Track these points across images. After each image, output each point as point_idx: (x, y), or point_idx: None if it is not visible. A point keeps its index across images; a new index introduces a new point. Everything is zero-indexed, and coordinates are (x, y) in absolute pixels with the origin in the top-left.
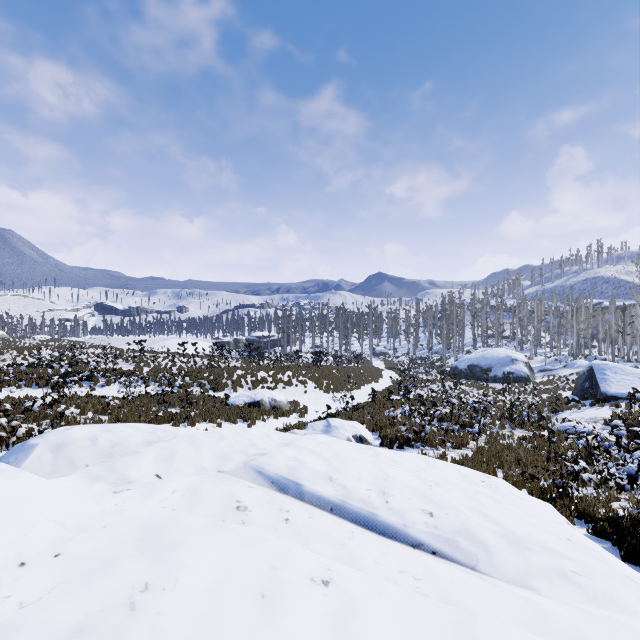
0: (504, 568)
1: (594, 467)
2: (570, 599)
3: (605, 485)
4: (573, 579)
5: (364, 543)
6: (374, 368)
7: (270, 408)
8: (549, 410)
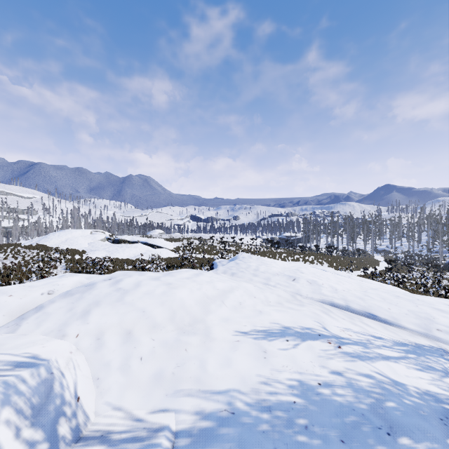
0: None
1: None
2: None
3: None
4: None
5: None
6: (373, 259)
7: None
8: None
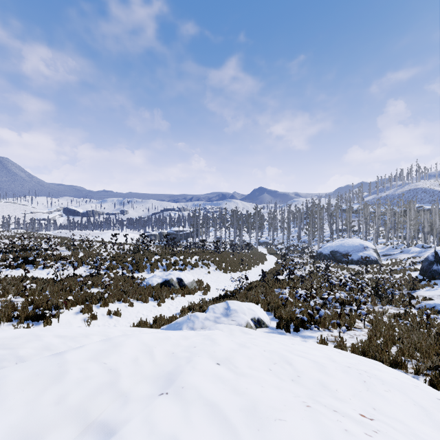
0: None
1: None
2: None
3: None
4: None
5: None
6: (260, 253)
7: (178, 287)
8: (407, 288)
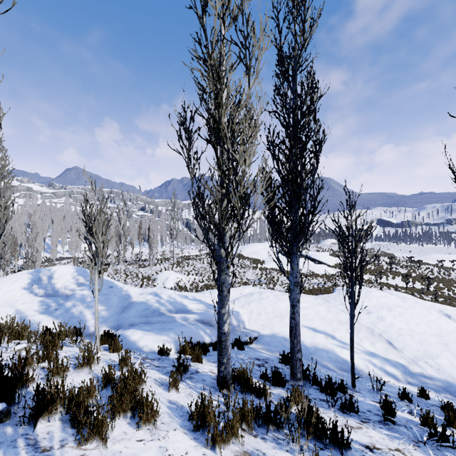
0: None
1: None
2: None
3: None
4: None
5: None
6: None
7: None
8: None
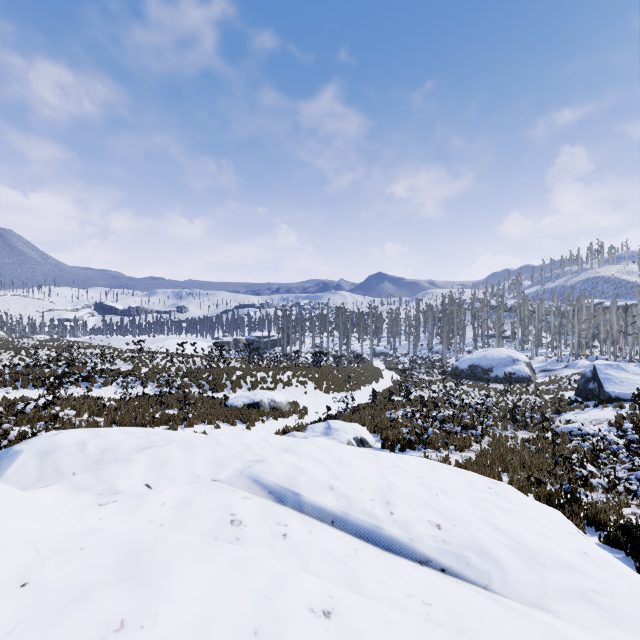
0: (519, 587)
1: (600, 470)
2: (592, 622)
3: (613, 489)
4: (593, 599)
5: (368, 561)
6: (374, 368)
7: (269, 409)
8: (552, 411)
